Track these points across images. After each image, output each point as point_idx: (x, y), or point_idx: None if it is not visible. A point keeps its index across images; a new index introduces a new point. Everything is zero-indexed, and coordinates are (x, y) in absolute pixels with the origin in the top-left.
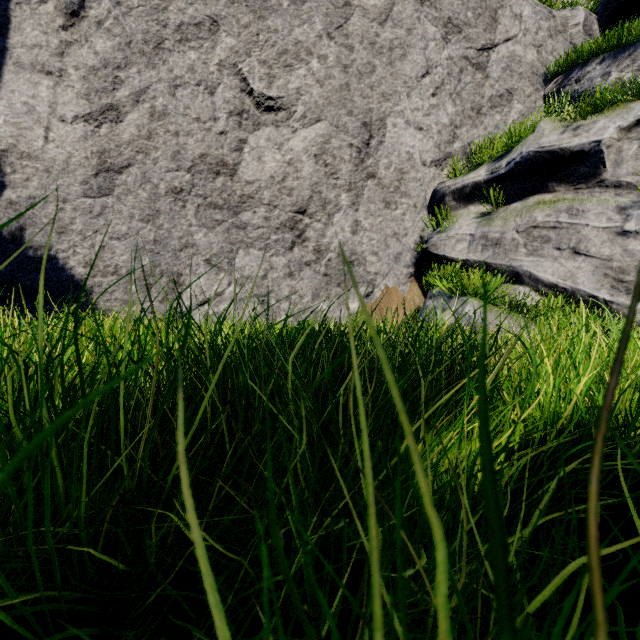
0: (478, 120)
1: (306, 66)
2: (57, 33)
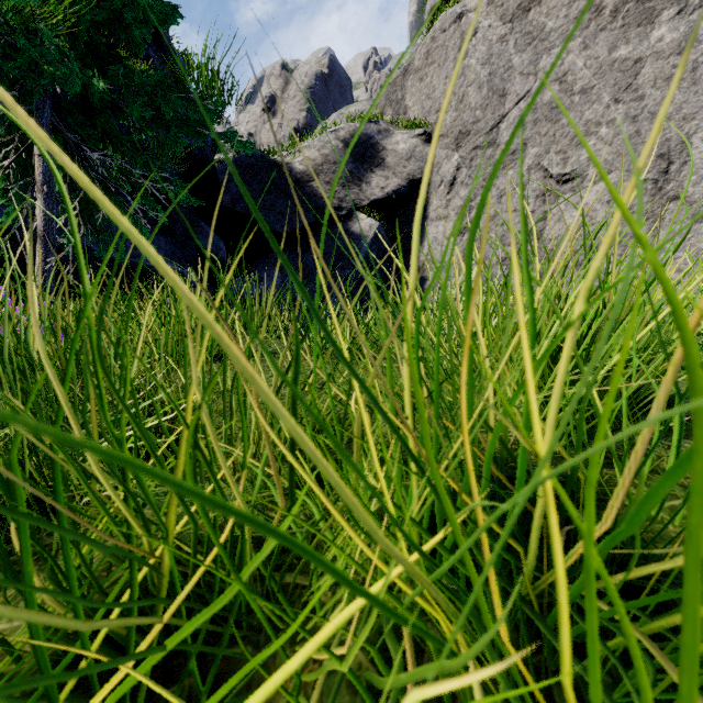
0: None
1: (595, 136)
2: (445, 198)
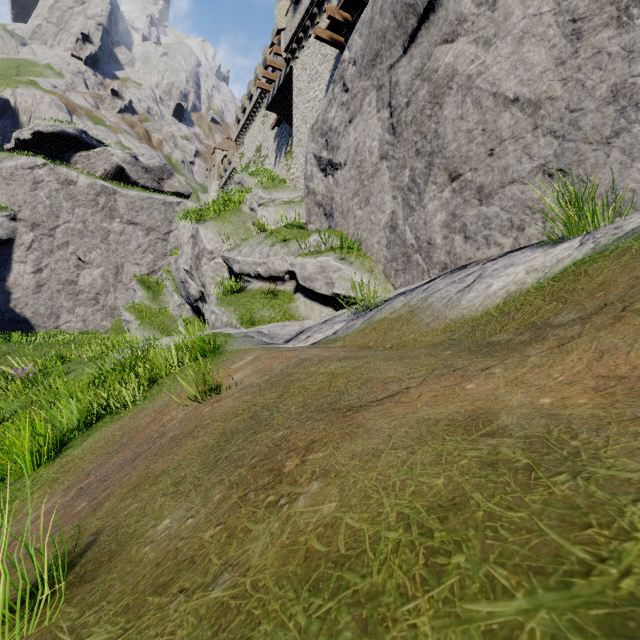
0: (166, 258)
1: (96, 251)
2: (25, 253)
